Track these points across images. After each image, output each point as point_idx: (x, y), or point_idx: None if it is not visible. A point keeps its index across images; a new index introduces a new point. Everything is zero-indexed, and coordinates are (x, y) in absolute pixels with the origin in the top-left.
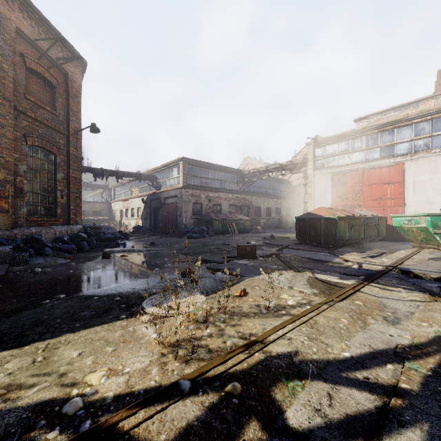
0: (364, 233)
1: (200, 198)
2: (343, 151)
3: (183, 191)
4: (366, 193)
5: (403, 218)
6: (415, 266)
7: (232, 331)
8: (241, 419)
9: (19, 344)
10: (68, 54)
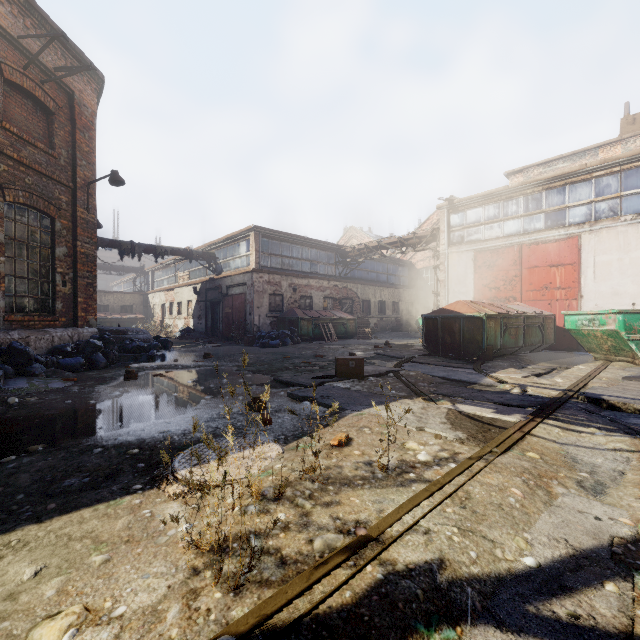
0: (523, 340)
1: (281, 286)
2: (491, 218)
3: (255, 276)
4: (524, 281)
5: (581, 316)
6: (607, 390)
7: (325, 516)
8: None
9: None
10: (74, 63)
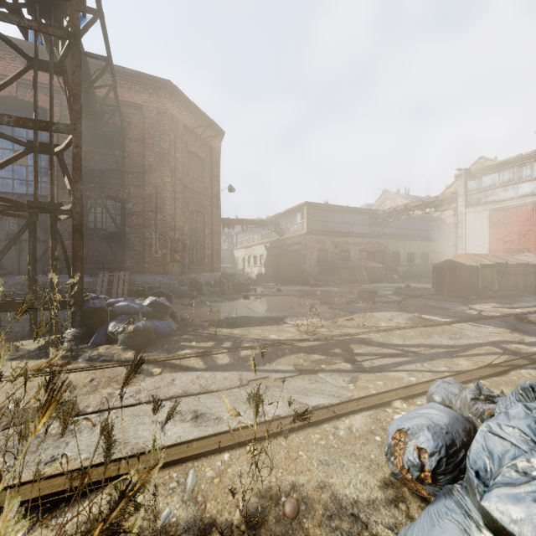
0: (523, 284)
1: (326, 244)
2: (506, 182)
3: (307, 237)
4: None
5: None
6: None
7: (337, 331)
8: (333, 347)
9: (232, 327)
10: (212, 130)
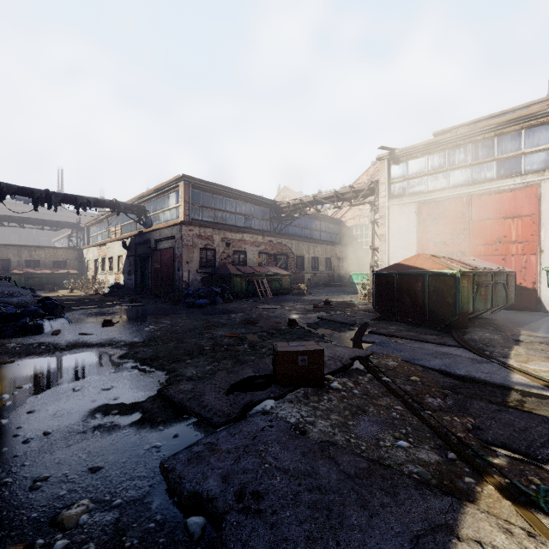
0: (491, 300)
1: (213, 240)
2: (436, 168)
3: (184, 229)
4: (474, 234)
5: None
6: None
7: None
8: None
9: None
10: None
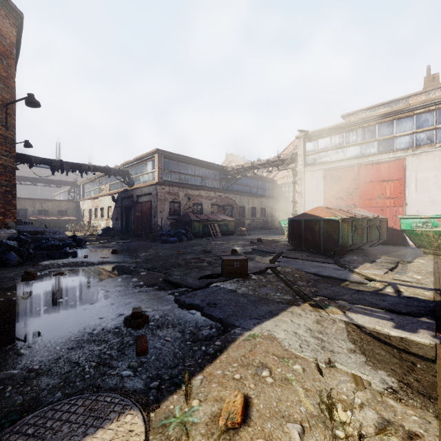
0: (366, 237)
1: (178, 196)
2: (337, 145)
3: (158, 188)
4: (362, 192)
5: (416, 219)
6: None
7: None
8: None
9: None
10: None
